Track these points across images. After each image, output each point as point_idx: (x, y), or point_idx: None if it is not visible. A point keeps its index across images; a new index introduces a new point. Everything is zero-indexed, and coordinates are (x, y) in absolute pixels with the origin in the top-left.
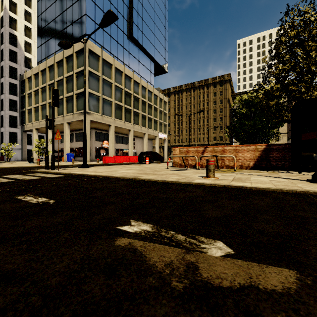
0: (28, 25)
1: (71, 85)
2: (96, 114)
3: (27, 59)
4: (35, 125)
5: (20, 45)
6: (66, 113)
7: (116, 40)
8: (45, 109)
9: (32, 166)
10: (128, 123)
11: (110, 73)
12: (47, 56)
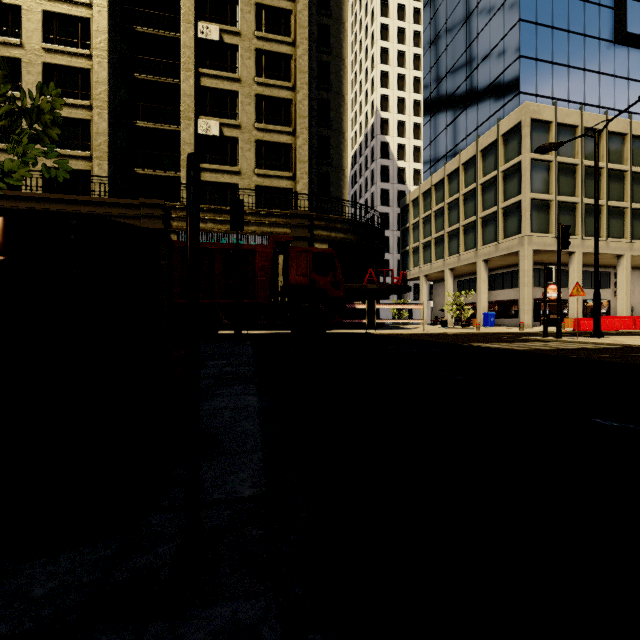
0: (401, 118)
1: (492, 195)
2: (543, 237)
3: (400, 170)
4: (424, 269)
5: (392, 154)
6: (481, 244)
7: (580, 69)
8: (440, 243)
9: (478, 332)
10: (616, 240)
11: (572, 145)
12: (441, 157)
